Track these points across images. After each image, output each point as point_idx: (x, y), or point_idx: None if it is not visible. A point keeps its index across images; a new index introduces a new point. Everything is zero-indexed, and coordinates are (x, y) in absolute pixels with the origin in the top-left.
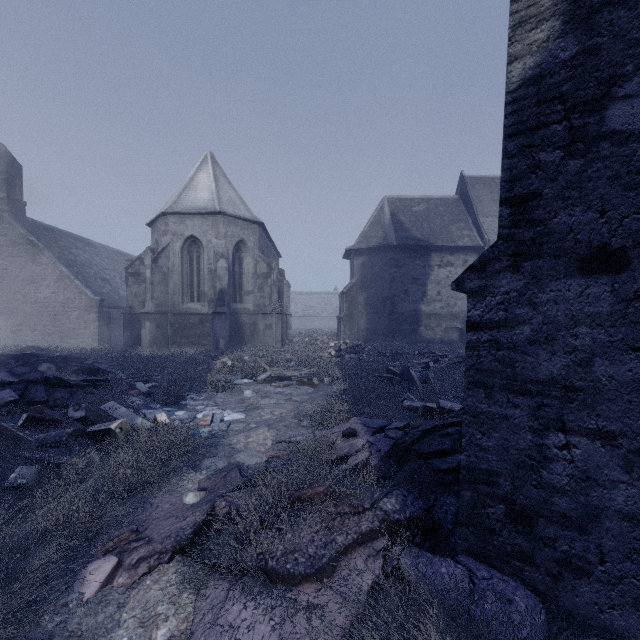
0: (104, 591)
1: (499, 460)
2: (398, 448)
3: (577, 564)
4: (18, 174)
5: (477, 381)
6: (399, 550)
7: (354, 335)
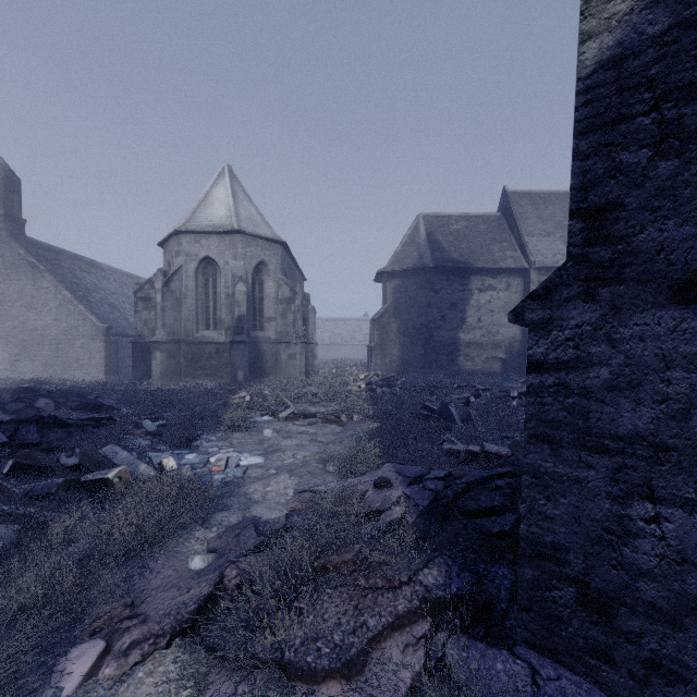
0: (87, 686)
1: (568, 532)
2: (439, 504)
3: (670, 667)
4: (17, 189)
5: (540, 434)
6: (444, 639)
7: (386, 366)
